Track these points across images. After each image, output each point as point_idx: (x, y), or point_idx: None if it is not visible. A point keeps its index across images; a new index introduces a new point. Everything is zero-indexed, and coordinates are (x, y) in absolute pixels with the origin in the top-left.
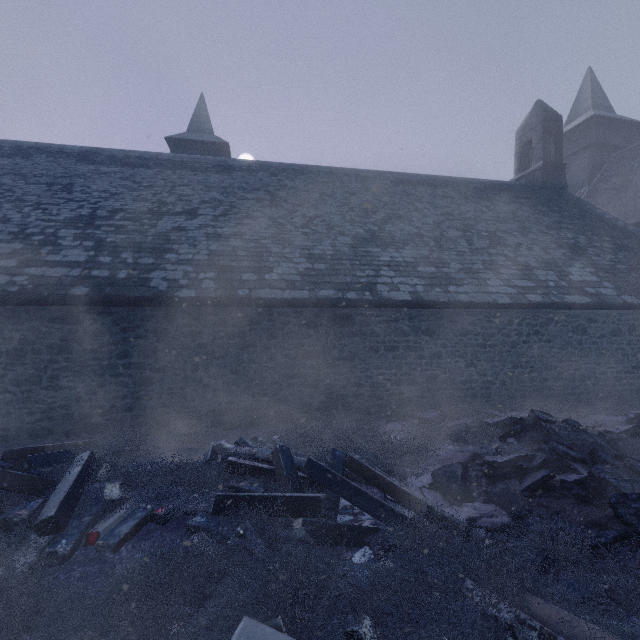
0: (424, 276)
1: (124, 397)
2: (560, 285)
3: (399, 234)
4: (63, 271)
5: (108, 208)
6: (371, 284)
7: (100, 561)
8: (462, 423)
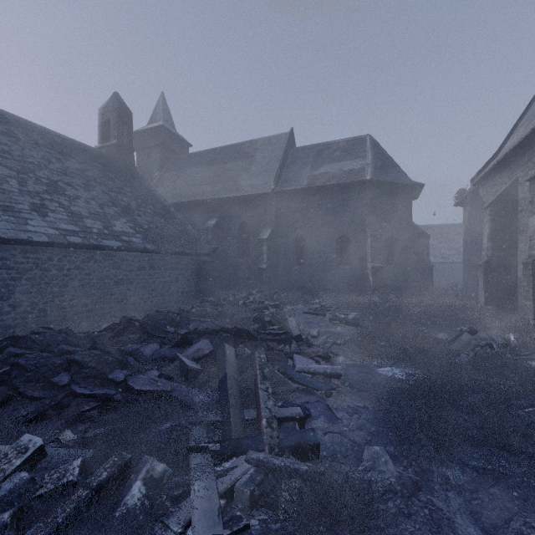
0: None
1: None
2: (103, 232)
3: None
4: None
5: None
6: None
7: None
8: None
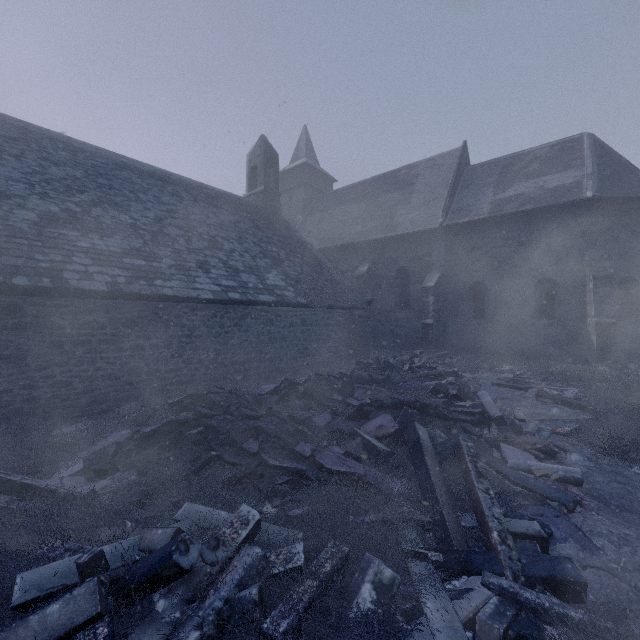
0: (130, 268)
1: None
2: (257, 287)
3: (109, 221)
4: None
5: None
6: (55, 270)
7: None
8: (150, 408)
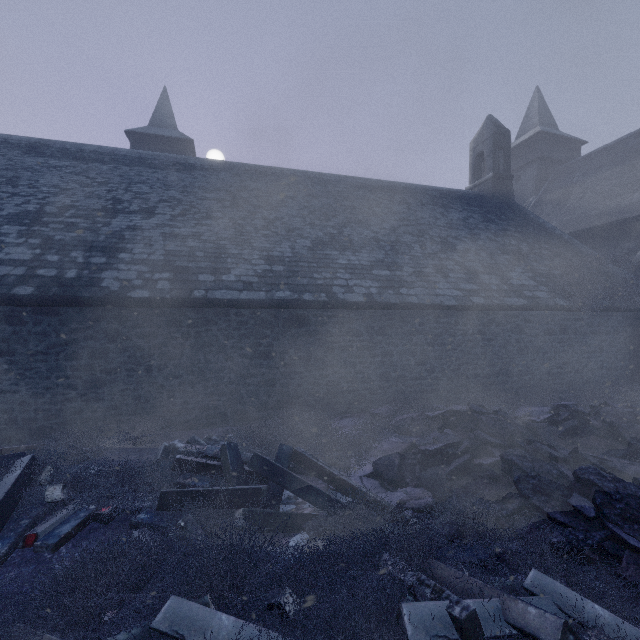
0: (378, 279)
1: (73, 400)
2: (501, 288)
3: (357, 238)
4: (5, 270)
5: (58, 204)
6: (327, 286)
7: (37, 561)
8: (408, 417)
